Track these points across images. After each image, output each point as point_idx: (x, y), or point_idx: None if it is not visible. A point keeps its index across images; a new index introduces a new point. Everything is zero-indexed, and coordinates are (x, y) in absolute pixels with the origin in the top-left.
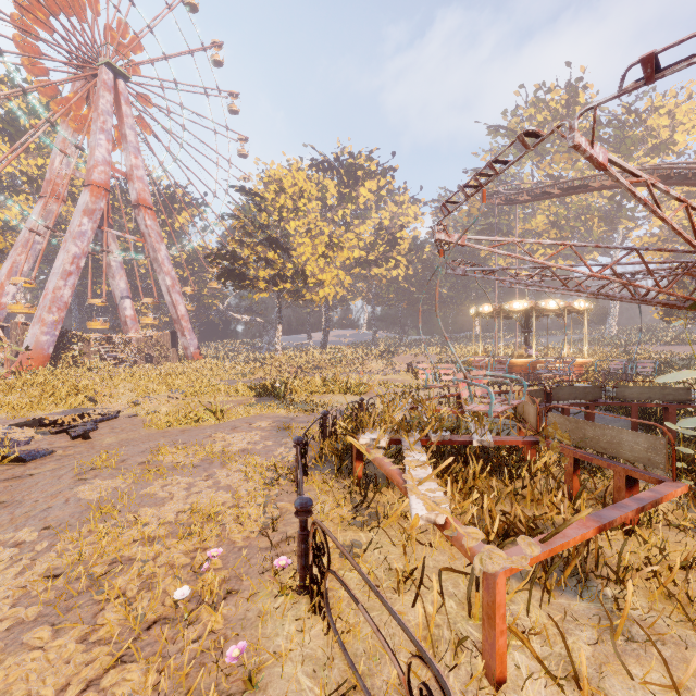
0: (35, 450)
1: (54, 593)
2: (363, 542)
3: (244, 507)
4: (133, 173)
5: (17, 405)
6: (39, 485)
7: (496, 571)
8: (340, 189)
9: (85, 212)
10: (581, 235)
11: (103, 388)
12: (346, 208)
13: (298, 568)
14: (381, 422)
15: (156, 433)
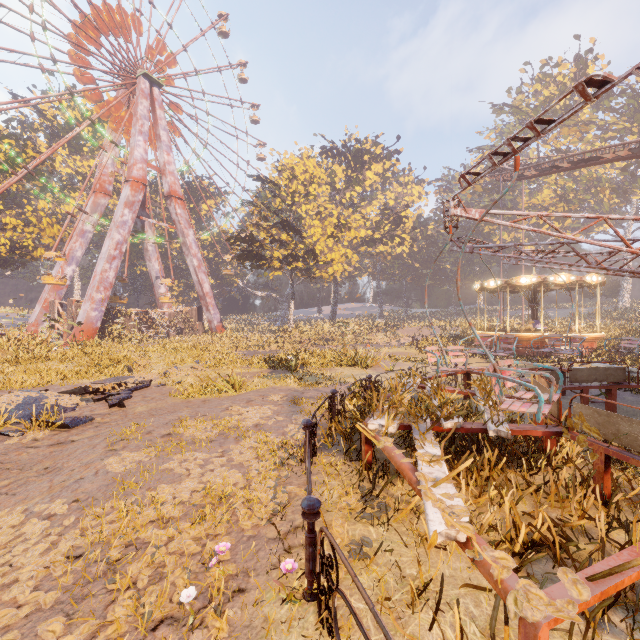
0: (78, 417)
1: (73, 577)
2: (373, 538)
3: (254, 488)
4: (165, 168)
5: (69, 373)
6: (77, 453)
7: (537, 621)
8: (348, 174)
9: (126, 204)
10: (590, 207)
11: (139, 359)
12: (353, 190)
13: (305, 571)
14: (390, 406)
15: (180, 403)
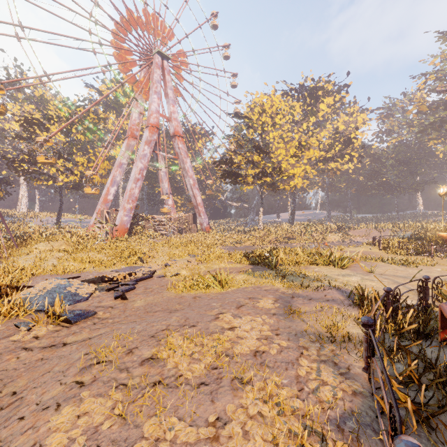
0: (81, 311)
1: None
2: None
3: None
4: (171, 116)
5: (99, 262)
6: (50, 373)
7: None
8: (304, 108)
9: (146, 142)
10: None
11: (149, 252)
12: (308, 121)
13: None
14: None
15: (174, 298)
